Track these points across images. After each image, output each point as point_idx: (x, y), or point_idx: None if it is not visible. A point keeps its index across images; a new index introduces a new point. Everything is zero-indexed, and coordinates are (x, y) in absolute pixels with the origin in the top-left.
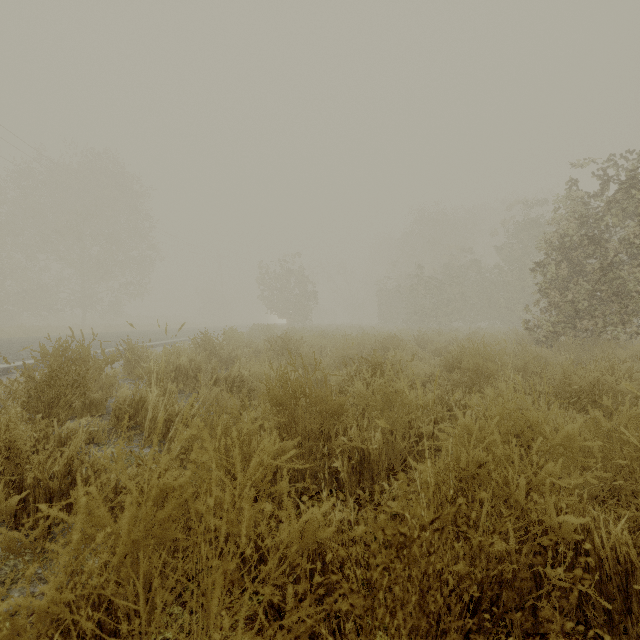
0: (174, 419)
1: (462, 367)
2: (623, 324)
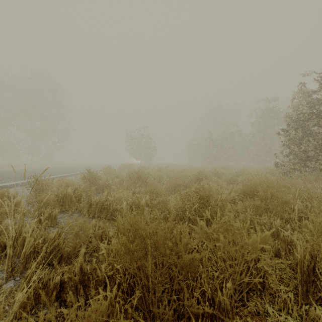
0: (40, 250)
1: (259, 195)
2: None
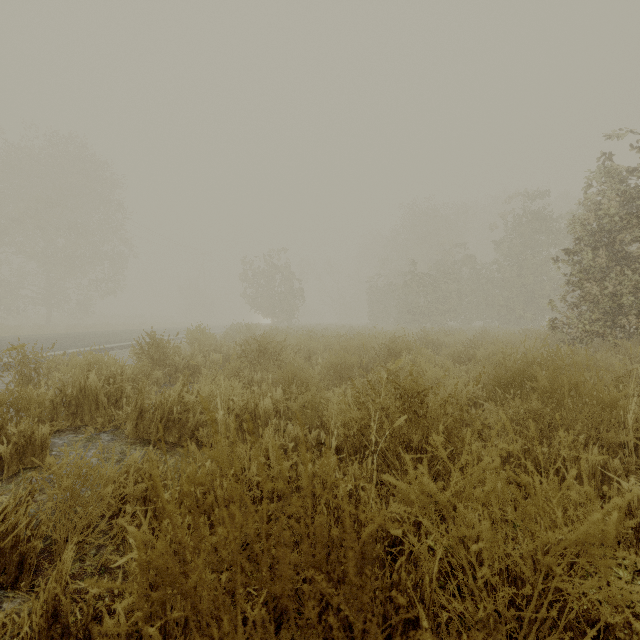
0: None
1: (539, 389)
2: None
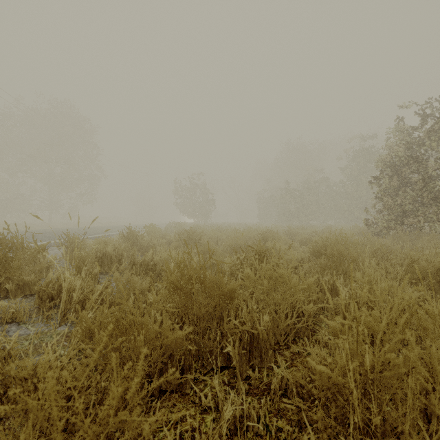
0: (89, 299)
1: (327, 253)
2: (439, 221)
